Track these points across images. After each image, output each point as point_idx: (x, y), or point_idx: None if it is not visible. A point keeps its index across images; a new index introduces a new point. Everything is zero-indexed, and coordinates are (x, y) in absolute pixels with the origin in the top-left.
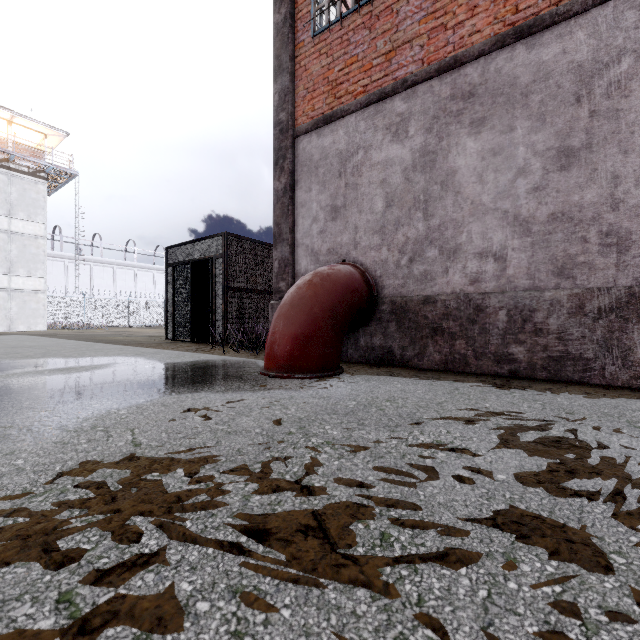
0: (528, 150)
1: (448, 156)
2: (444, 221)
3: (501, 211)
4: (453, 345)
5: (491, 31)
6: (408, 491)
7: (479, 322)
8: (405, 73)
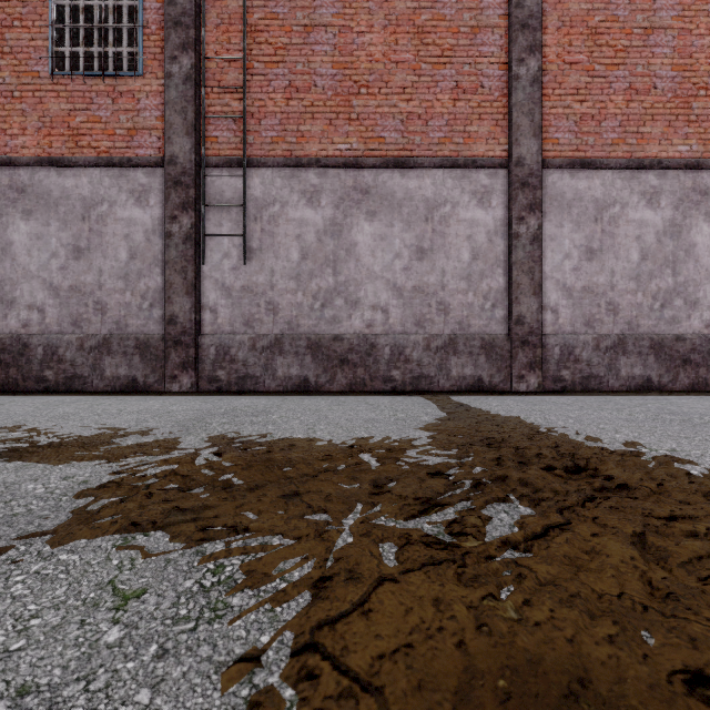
0: (58, 241)
1: (7, 230)
2: (4, 278)
3: (43, 279)
4: (8, 372)
5: (36, 152)
6: None
7: (26, 355)
8: None
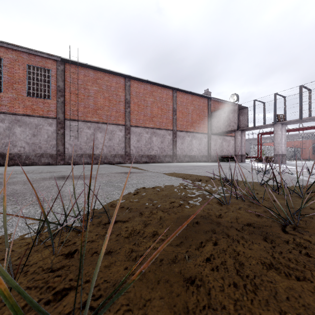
0: (29, 133)
1: (14, 129)
2: (13, 140)
3: (24, 141)
4: (15, 161)
5: (23, 112)
6: (12, 168)
7: (20, 157)
8: (4, 111)
